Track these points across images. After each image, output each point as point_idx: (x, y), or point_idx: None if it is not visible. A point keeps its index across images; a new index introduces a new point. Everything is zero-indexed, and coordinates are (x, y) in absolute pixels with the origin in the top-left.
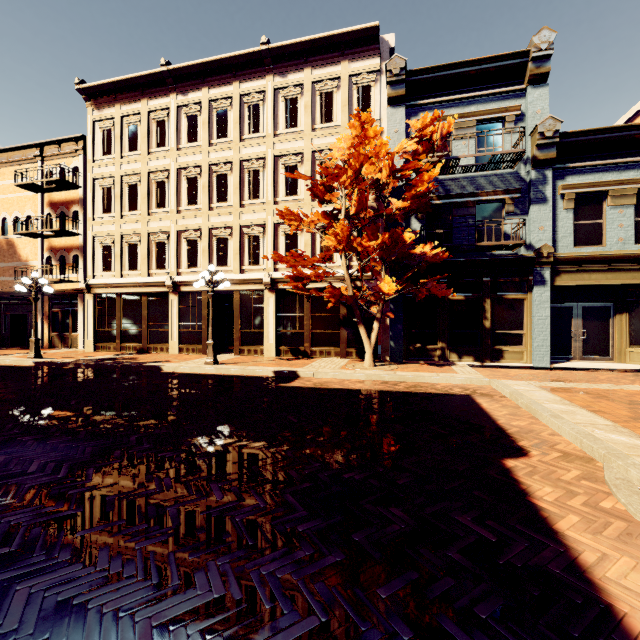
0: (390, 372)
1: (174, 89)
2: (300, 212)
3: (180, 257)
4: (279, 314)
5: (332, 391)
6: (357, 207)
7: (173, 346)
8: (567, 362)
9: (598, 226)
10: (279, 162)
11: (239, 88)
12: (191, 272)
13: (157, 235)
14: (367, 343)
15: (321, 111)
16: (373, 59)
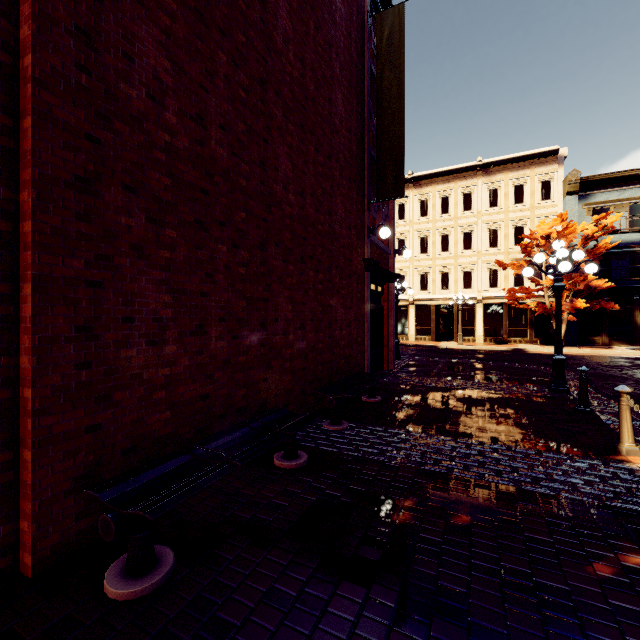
0: (579, 349)
1: (412, 186)
2: (500, 257)
3: (415, 284)
4: (485, 318)
5: None
6: None
7: (411, 337)
8: None
9: None
10: (485, 227)
11: (457, 184)
12: (423, 293)
13: (400, 271)
14: None
15: (515, 196)
16: (553, 165)
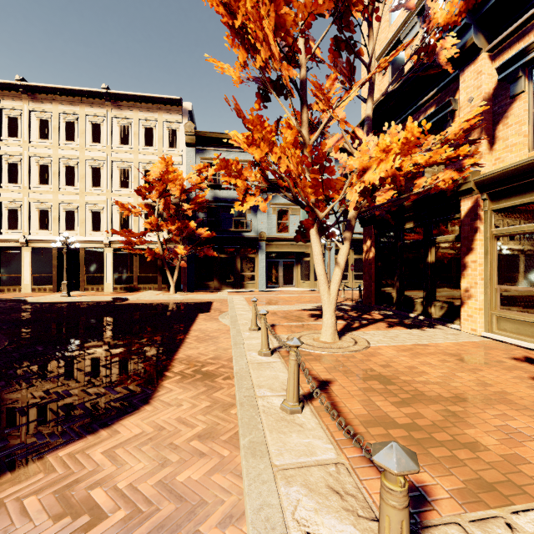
0: (182, 295)
1: (27, 97)
2: (131, 199)
3: (32, 221)
4: (115, 264)
5: (146, 304)
6: (164, 207)
7: (26, 287)
8: (276, 288)
9: (287, 224)
10: (115, 165)
11: (84, 110)
12: (43, 233)
13: (10, 203)
14: (171, 281)
15: (145, 138)
16: (178, 115)
